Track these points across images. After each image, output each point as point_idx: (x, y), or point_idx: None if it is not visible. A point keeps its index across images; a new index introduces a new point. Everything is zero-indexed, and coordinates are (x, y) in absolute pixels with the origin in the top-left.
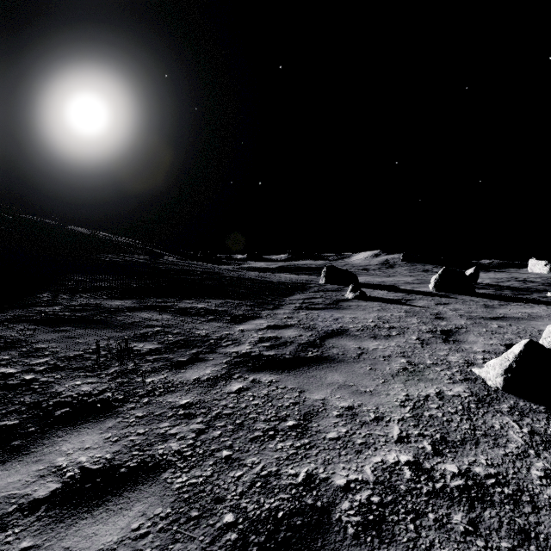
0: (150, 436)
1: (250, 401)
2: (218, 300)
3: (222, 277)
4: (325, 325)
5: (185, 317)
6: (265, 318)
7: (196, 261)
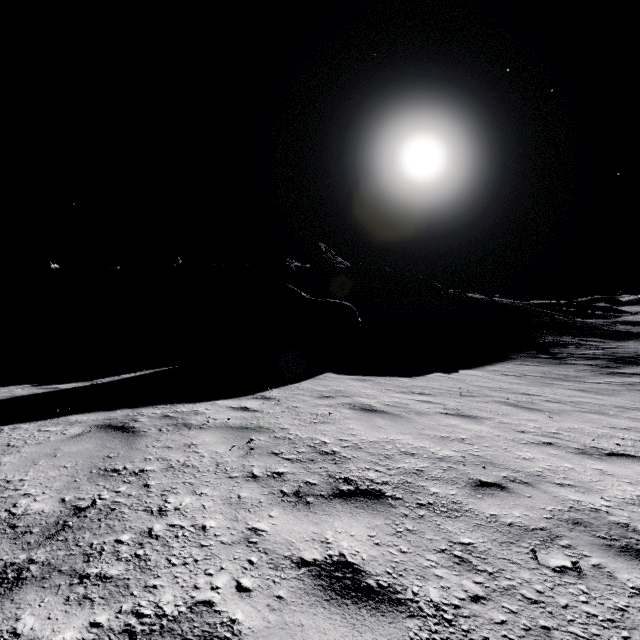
0: (586, 349)
1: (602, 349)
2: (595, 338)
3: (597, 329)
4: (636, 345)
5: (584, 341)
6: (614, 343)
7: (573, 315)
